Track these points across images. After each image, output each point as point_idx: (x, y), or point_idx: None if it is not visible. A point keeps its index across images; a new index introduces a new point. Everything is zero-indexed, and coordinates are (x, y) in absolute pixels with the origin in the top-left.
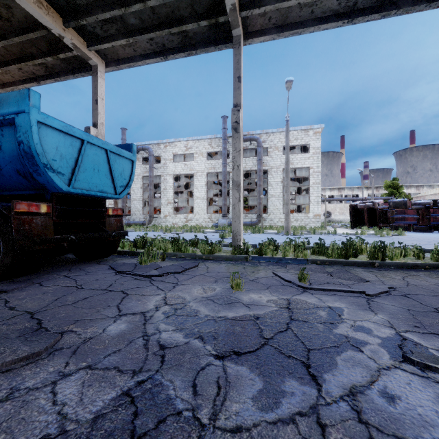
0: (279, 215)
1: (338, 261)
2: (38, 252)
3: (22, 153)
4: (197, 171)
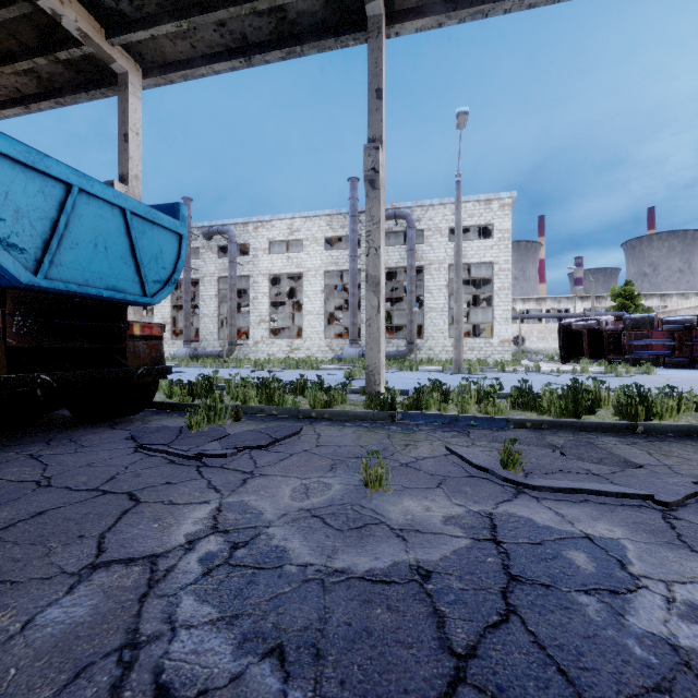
0: (443, 340)
1: (566, 423)
2: None
3: None
4: (308, 268)
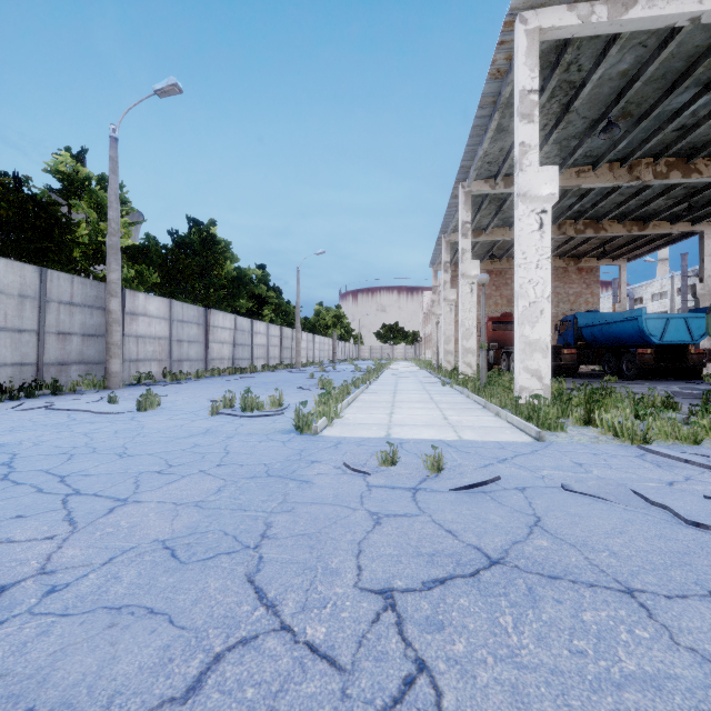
0: None
1: None
2: (646, 369)
3: (640, 330)
4: None
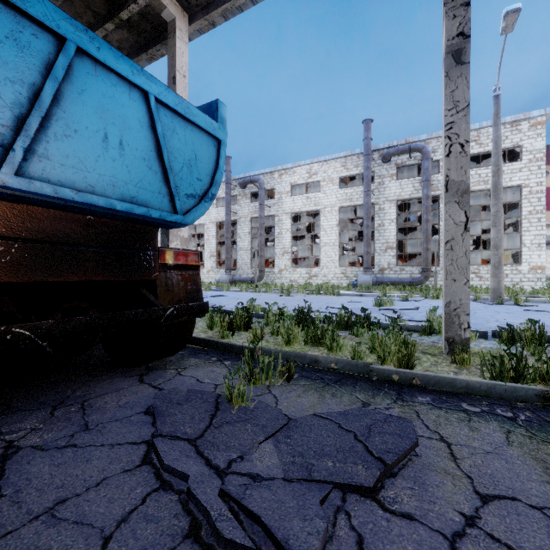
0: None
1: None
2: None
3: None
4: (324, 205)
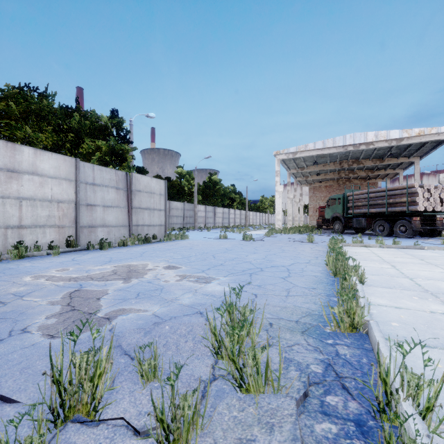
0: None
1: None
2: None
3: None
4: None
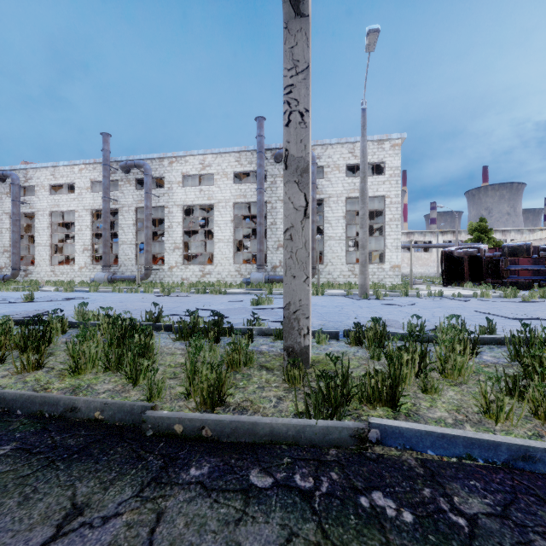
0: (341, 266)
1: None
2: None
3: None
4: (218, 200)
